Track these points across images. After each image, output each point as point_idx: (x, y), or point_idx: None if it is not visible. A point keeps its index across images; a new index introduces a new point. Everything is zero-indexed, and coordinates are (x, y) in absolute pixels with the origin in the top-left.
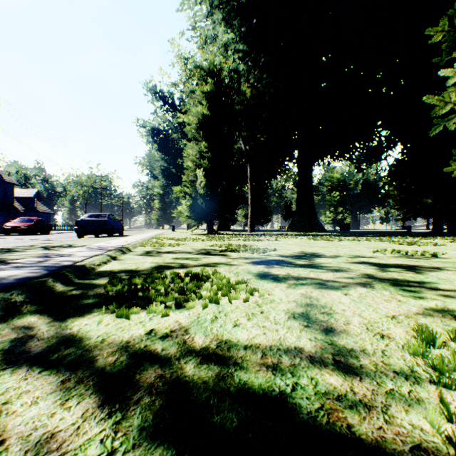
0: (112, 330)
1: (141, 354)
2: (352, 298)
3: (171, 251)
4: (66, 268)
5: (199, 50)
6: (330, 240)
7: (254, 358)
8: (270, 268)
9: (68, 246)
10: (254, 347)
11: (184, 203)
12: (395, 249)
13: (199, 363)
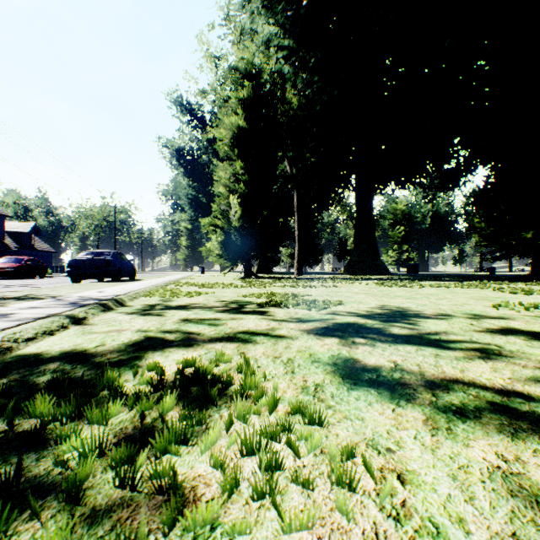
0: None
1: None
2: None
3: (183, 306)
4: None
5: (233, 45)
6: (407, 286)
7: None
8: (351, 346)
9: (32, 296)
10: None
11: (215, 238)
12: (516, 300)
13: None
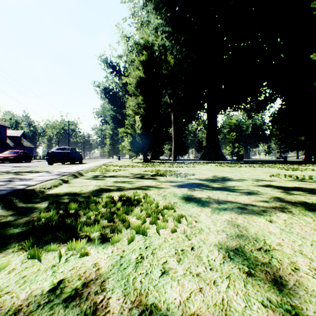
0: (11, 282)
1: None
2: (279, 226)
3: (113, 176)
4: (15, 192)
5: (137, 31)
6: (232, 166)
7: None
8: (192, 191)
9: (35, 171)
10: None
11: (127, 140)
12: (285, 173)
13: None
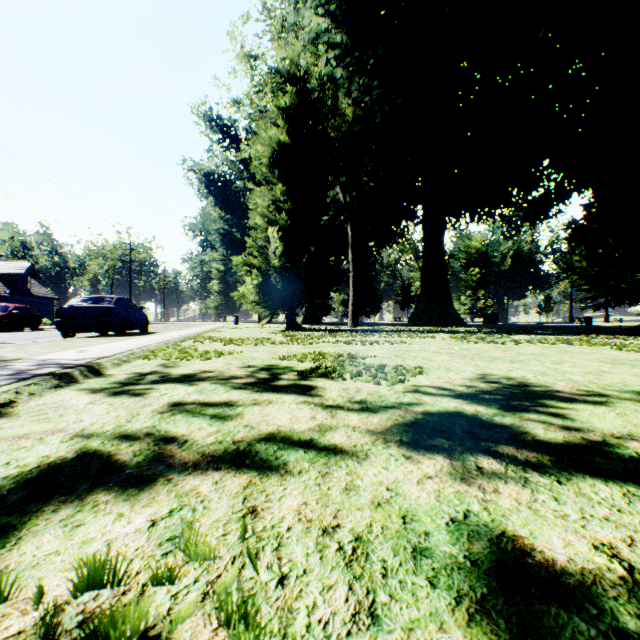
0: None
1: None
2: None
3: (188, 376)
4: None
5: (272, 42)
6: (499, 343)
7: None
8: (481, 483)
9: None
10: None
11: (250, 281)
12: None
13: None
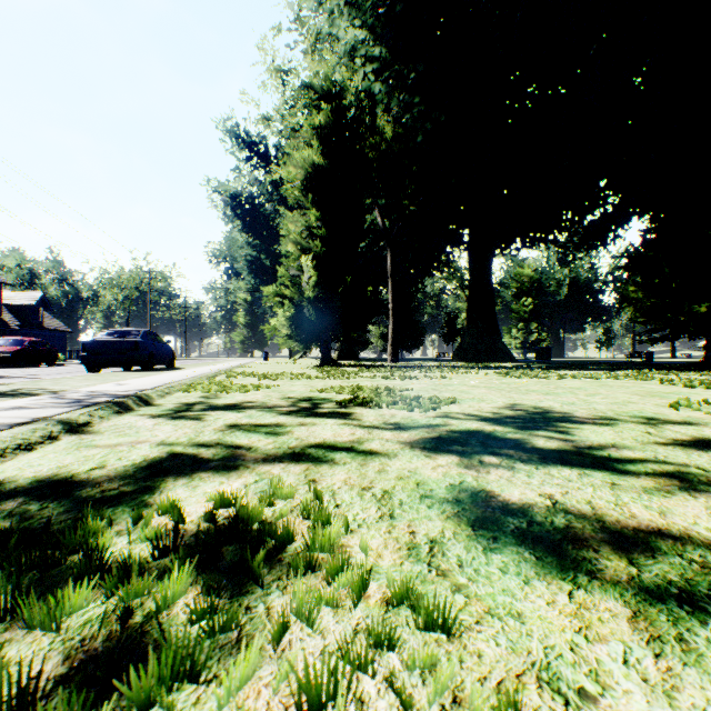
0: None
1: None
2: None
3: (233, 405)
4: None
5: (306, 55)
6: (542, 377)
7: None
8: (478, 468)
9: (23, 392)
10: None
11: (282, 313)
12: (698, 397)
13: None
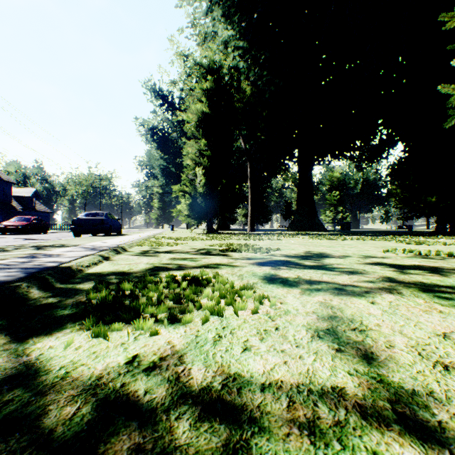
0: (83, 357)
1: (114, 401)
2: (382, 308)
3: (169, 251)
4: (48, 270)
5: (198, 46)
6: (333, 239)
7: (278, 408)
8: (277, 269)
9: (60, 245)
10: (274, 387)
11: (184, 202)
12: (405, 248)
13: (197, 420)
